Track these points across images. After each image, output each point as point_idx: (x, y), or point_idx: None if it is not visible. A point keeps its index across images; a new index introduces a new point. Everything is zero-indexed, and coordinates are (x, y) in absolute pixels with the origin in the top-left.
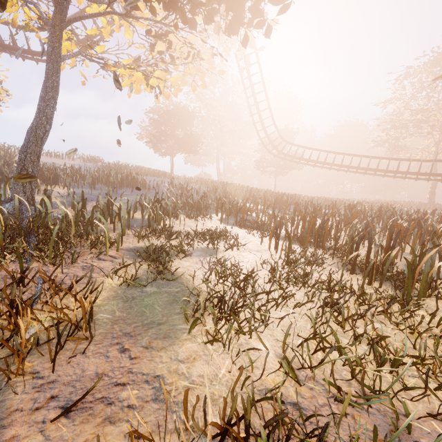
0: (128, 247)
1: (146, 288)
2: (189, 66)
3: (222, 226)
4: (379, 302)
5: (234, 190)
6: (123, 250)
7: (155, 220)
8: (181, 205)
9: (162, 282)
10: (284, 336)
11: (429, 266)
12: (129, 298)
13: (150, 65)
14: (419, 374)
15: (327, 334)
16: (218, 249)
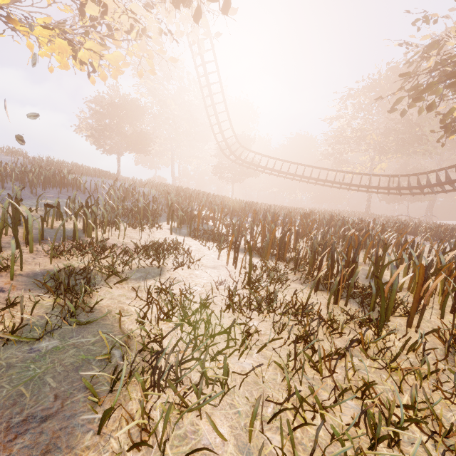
0: (30, 271)
1: (41, 342)
2: (133, 46)
3: (173, 236)
4: (348, 325)
5: (189, 195)
6: (20, 276)
7: (85, 230)
8: (124, 211)
9: (73, 327)
10: (251, 417)
11: (396, 283)
12: (0, 367)
13: (79, 33)
14: (423, 445)
15: (302, 388)
16: (165, 267)
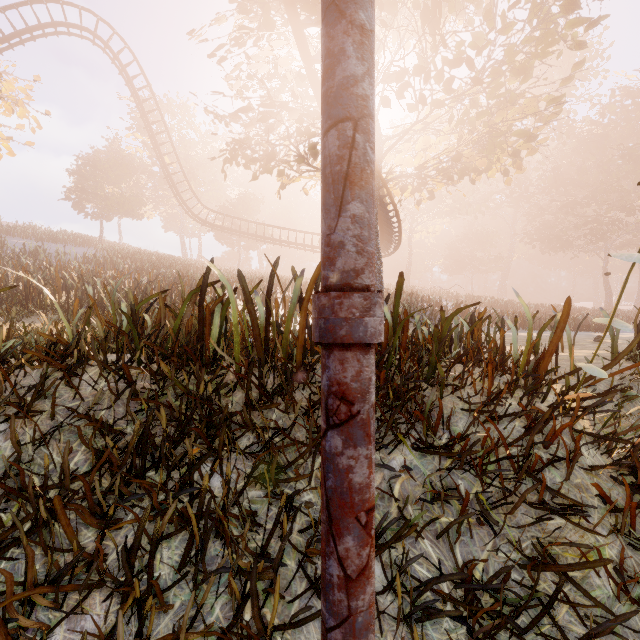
0: None
1: None
2: None
3: None
4: None
5: (104, 257)
6: None
7: None
8: None
9: None
10: None
11: None
12: None
13: None
14: None
15: None
16: None
